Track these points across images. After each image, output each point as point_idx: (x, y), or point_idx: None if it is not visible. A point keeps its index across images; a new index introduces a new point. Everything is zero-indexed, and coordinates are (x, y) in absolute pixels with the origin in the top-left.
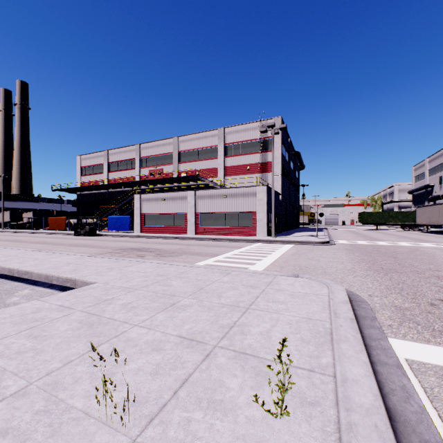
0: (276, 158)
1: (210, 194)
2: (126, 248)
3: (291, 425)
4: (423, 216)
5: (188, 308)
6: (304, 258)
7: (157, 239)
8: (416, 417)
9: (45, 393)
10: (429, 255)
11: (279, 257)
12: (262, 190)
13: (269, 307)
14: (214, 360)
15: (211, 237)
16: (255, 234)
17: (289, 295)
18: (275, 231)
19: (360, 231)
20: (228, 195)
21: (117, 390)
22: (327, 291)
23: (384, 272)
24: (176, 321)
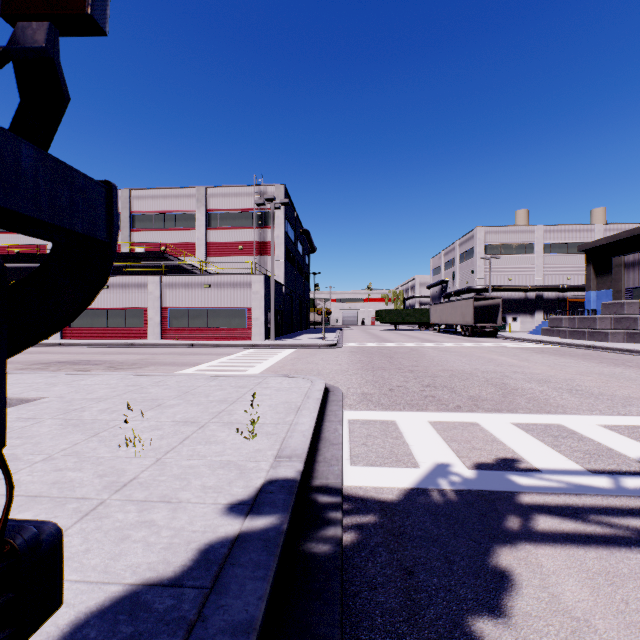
0: (278, 238)
1: (185, 281)
2: (49, 361)
3: (258, 441)
4: (436, 314)
5: (177, 406)
6: (304, 362)
7: (97, 347)
8: (334, 437)
9: (72, 456)
10: (422, 354)
11: (276, 363)
12: (259, 279)
13: (255, 399)
14: (208, 428)
15: (187, 342)
16: (249, 338)
17: (275, 390)
18: (276, 333)
19: (378, 332)
20: (212, 284)
21: (134, 447)
22: (310, 385)
23: (373, 370)
24: (168, 414)
